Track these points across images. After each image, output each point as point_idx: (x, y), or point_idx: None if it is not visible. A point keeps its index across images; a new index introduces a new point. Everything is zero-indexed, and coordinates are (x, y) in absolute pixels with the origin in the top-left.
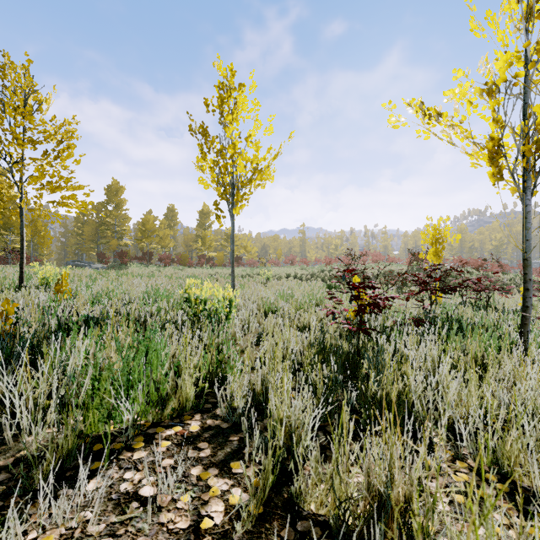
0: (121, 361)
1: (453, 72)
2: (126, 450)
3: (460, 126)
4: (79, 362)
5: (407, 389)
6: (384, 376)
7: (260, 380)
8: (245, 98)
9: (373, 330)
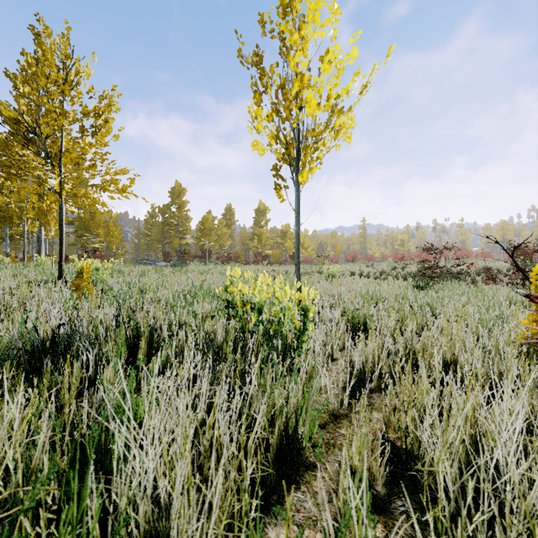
0: None
1: None
2: None
3: None
4: None
5: None
6: None
7: None
8: (319, 1)
9: None
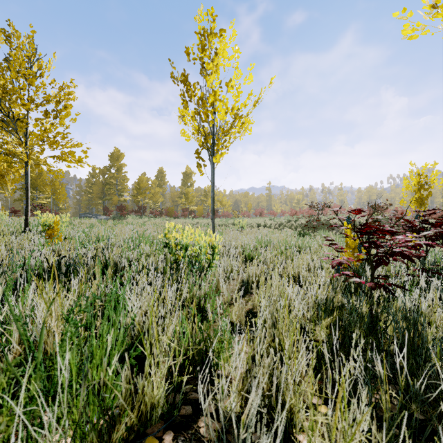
0: None
1: None
2: None
3: None
4: None
5: None
6: None
7: (274, 386)
8: (226, 44)
9: (398, 286)
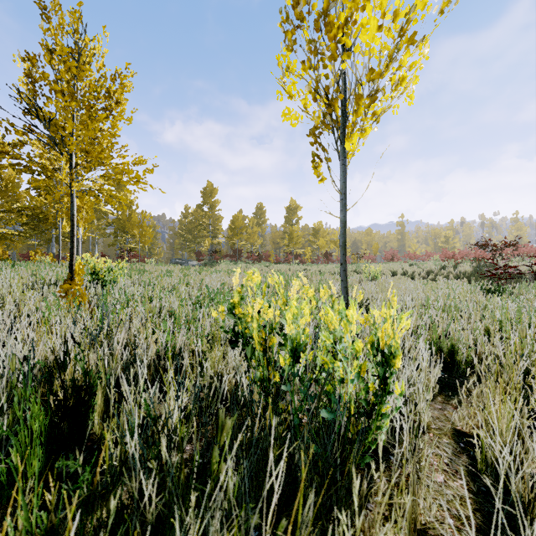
0: None
1: None
2: None
3: None
4: None
5: None
6: None
7: None
8: None
9: None
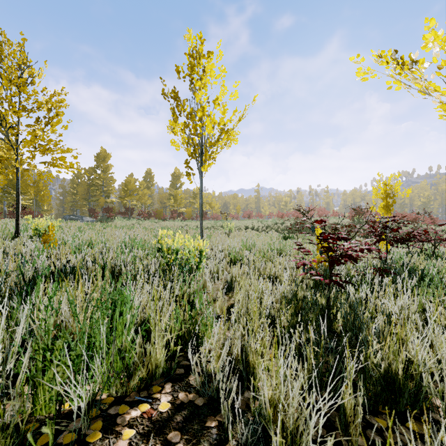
0: (88, 317)
1: (425, 22)
2: (78, 445)
3: (438, 72)
4: (27, 329)
5: (415, 361)
6: (386, 344)
7: (240, 346)
8: (213, 64)
9: (347, 282)
